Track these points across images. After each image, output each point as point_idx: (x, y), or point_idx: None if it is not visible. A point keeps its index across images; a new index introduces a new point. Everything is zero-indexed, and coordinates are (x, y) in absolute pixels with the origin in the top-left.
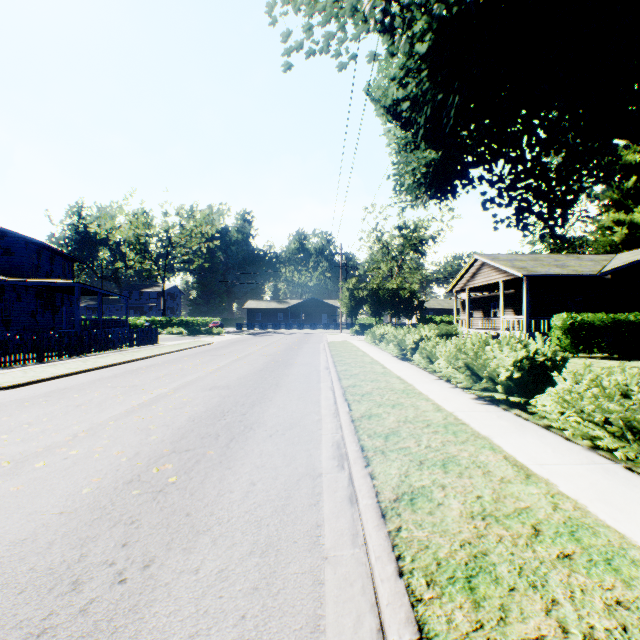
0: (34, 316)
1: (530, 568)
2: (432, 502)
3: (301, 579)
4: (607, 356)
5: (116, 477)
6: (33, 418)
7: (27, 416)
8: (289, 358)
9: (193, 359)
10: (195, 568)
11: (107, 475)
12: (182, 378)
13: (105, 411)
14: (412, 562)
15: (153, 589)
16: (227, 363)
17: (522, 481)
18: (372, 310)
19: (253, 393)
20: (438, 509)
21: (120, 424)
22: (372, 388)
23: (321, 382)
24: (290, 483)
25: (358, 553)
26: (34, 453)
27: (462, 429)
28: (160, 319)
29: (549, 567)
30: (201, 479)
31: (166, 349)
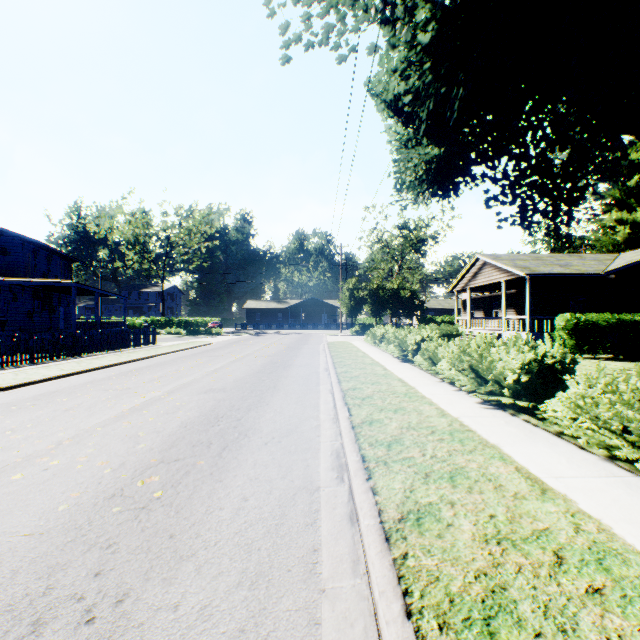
0: (31, 316)
1: (557, 606)
2: (441, 522)
3: (294, 618)
4: (612, 357)
5: (97, 491)
6: (17, 424)
7: (11, 422)
8: (288, 359)
9: (190, 360)
10: (174, 604)
11: (87, 489)
12: (177, 380)
13: (94, 416)
14: (421, 599)
15: (124, 632)
16: (224, 364)
17: (538, 497)
18: (372, 310)
19: (250, 396)
20: (448, 531)
21: (108, 430)
22: (373, 391)
23: (320, 384)
24: (285, 498)
25: (359, 584)
26: (12, 463)
27: (469, 436)
28: (159, 319)
29: (578, 605)
30: (189, 494)
31: (163, 350)
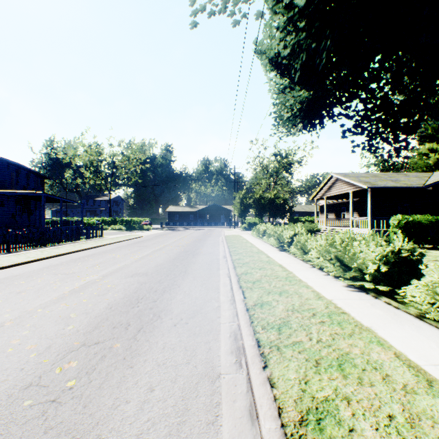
0: (14, 217)
1: None
2: (342, 426)
3: None
4: (431, 247)
5: (16, 380)
6: None
7: None
8: (196, 248)
9: (125, 249)
10: None
11: (8, 377)
12: (112, 266)
13: (39, 298)
14: None
15: None
16: (149, 253)
17: (427, 391)
18: (256, 213)
19: (165, 280)
20: None
21: (46, 312)
22: (261, 275)
23: (220, 269)
24: (188, 388)
25: None
26: None
27: (345, 319)
28: (107, 219)
29: None
30: (100, 382)
31: (107, 241)
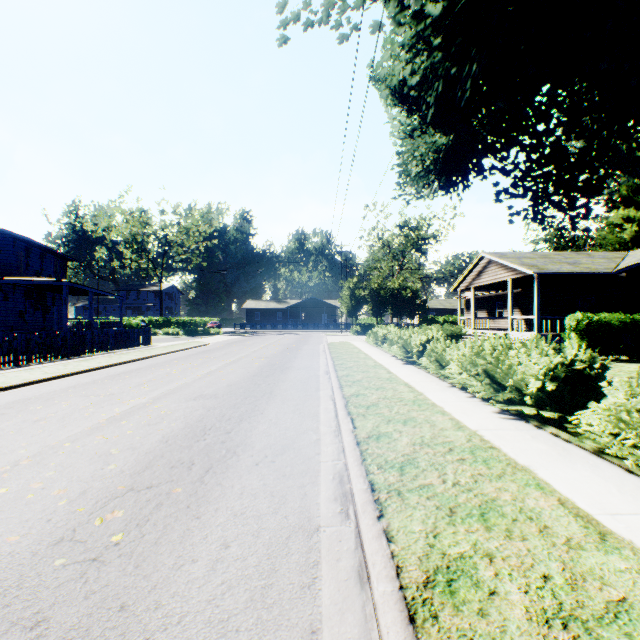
0: (23, 316)
1: None
2: (480, 589)
3: None
4: (625, 359)
5: (42, 534)
6: None
7: None
8: (286, 361)
9: (184, 362)
10: None
11: (31, 530)
12: (166, 385)
13: (65, 428)
14: None
15: None
16: (219, 367)
17: (598, 546)
18: (373, 310)
19: (243, 404)
20: (492, 604)
21: (76, 447)
22: (378, 398)
23: (320, 390)
24: (276, 544)
25: None
26: None
27: (493, 456)
28: (157, 319)
29: None
30: (156, 537)
31: (157, 351)
